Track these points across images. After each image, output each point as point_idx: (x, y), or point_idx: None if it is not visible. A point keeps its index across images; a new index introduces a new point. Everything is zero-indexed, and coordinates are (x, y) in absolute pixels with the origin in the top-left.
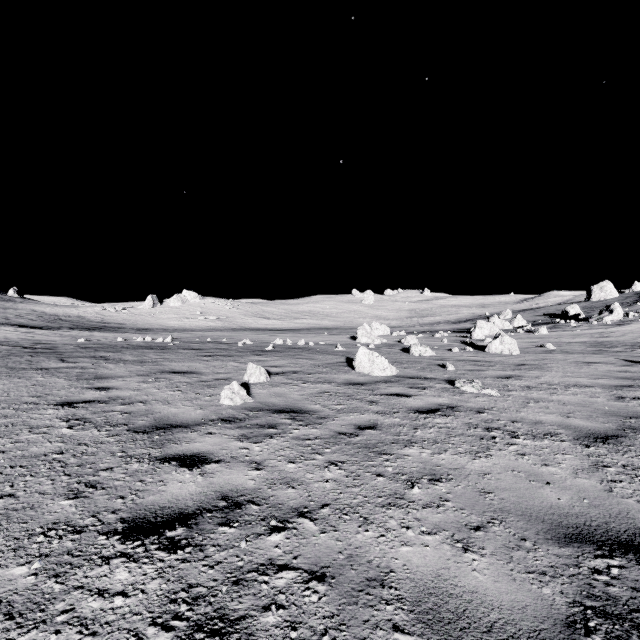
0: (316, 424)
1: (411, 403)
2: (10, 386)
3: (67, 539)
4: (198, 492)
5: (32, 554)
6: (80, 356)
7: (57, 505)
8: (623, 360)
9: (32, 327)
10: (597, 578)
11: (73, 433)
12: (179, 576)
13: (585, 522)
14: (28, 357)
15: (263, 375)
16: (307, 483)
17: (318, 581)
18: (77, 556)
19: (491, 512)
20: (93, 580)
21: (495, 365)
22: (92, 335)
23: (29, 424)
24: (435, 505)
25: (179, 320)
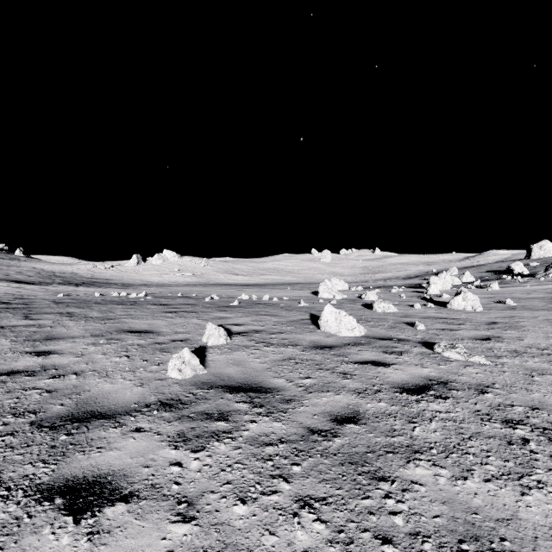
0: (280, 412)
1: (392, 376)
2: None
3: None
4: None
5: None
6: (47, 312)
7: None
8: None
9: (25, 282)
10: None
11: None
12: None
13: None
14: None
15: (222, 336)
16: None
17: None
18: None
19: None
20: None
21: (465, 323)
22: (75, 290)
23: None
24: None
25: (159, 276)
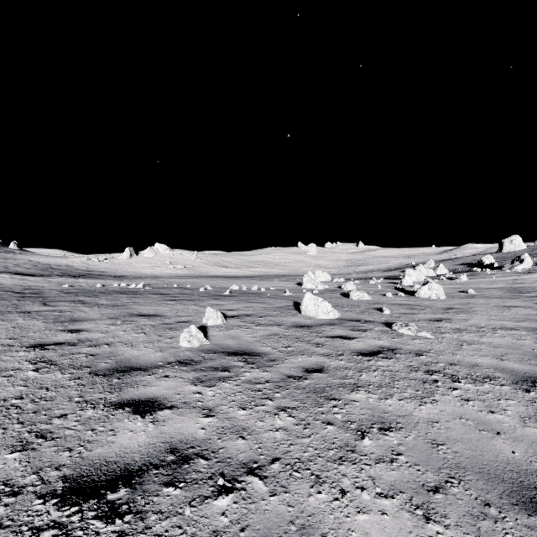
0: (267, 367)
1: (354, 345)
2: None
3: (1, 503)
4: (147, 443)
5: None
6: (61, 300)
7: (1, 459)
8: None
9: (26, 275)
10: None
11: (37, 376)
12: None
13: None
14: (15, 301)
15: (219, 318)
16: (257, 433)
17: None
18: (6, 527)
19: (447, 469)
20: None
21: (426, 309)
22: (76, 281)
23: None
24: (388, 460)
25: (152, 268)
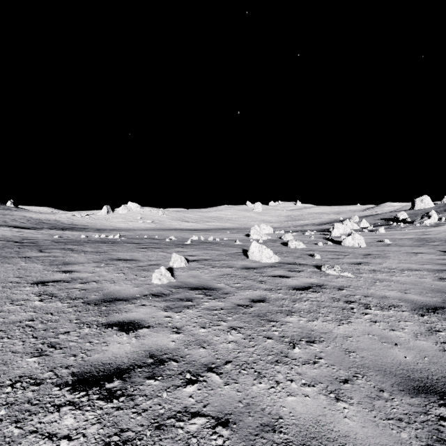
0: (221, 298)
1: (290, 282)
2: (1, 270)
3: (29, 390)
4: (132, 351)
5: (0, 403)
6: (54, 248)
7: (24, 362)
8: (440, 251)
9: (22, 228)
10: (443, 424)
11: (43, 305)
12: (113, 422)
13: (428, 376)
14: (17, 249)
15: (183, 262)
16: (214, 344)
17: (223, 426)
18: (35, 404)
19: (355, 368)
20: (45, 425)
21: (349, 255)
22: (64, 233)
23: (11, 298)
24: (312, 362)
25: (125, 223)
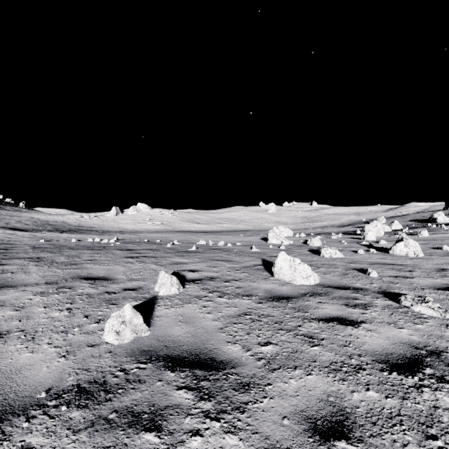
0: (235, 411)
1: (368, 341)
2: None
3: None
4: None
5: None
6: (19, 257)
7: None
8: None
9: (20, 230)
10: None
11: None
12: None
13: None
14: None
15: (175, 286)
16: None
17: None
18: None
19: None
20: None
21: (415, 270)
22: (59, 236)
23: None
24: None
25: (134, 224)
